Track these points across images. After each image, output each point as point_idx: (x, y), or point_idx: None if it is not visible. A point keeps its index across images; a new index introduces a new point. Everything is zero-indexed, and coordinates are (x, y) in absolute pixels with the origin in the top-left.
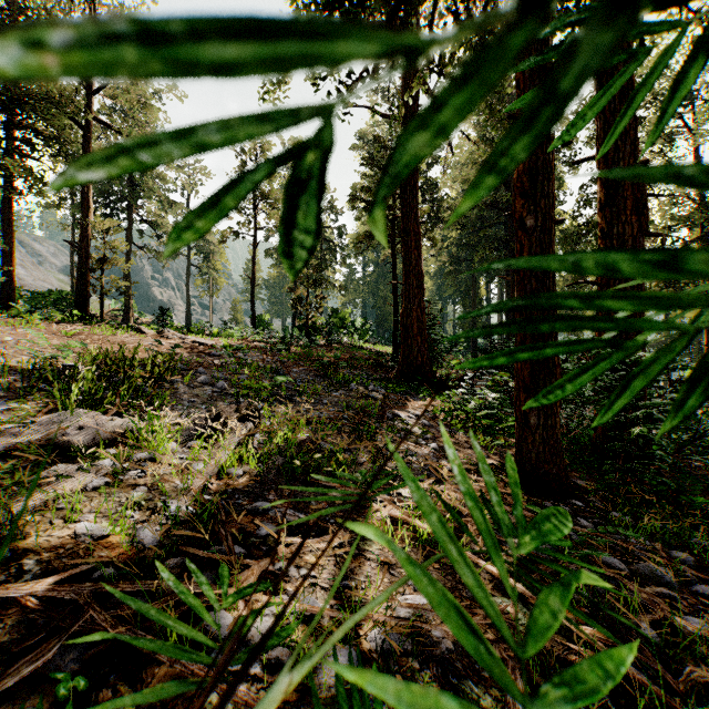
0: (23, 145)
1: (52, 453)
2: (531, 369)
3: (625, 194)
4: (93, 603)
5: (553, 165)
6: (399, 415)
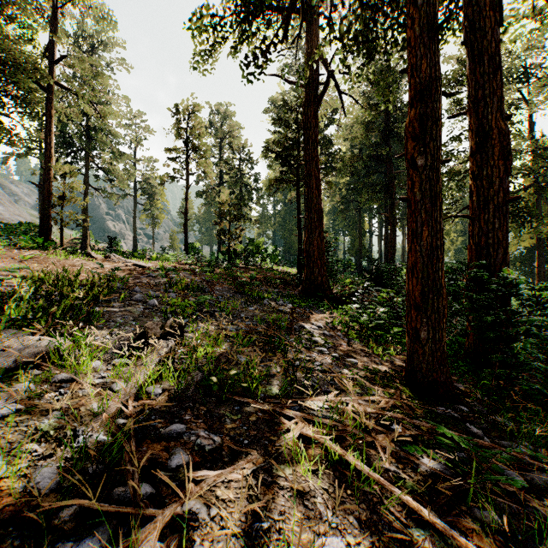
0: None
1: None
2: (421, 290)
3: (493, 142)
4: None
5: (440, 113)
6: (304, 327)
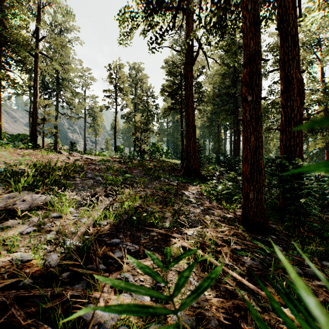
0: (5, 65)
1: (7, 214)
2: (250, 171)
3: (293, 86)
4: (15, 303)
5: (260, 70)
6: (184, 193)
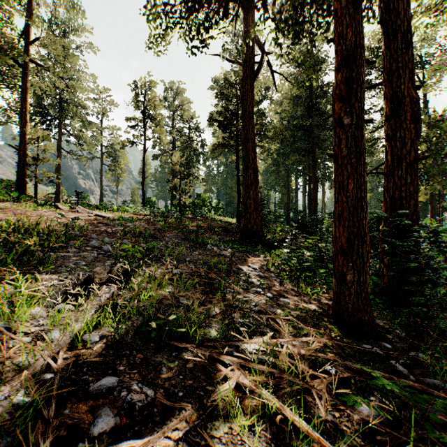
0: None
1: None
2: (347, 237)
3: (405, 108)
4: None
5: (363, 77)
6: (242, 269)
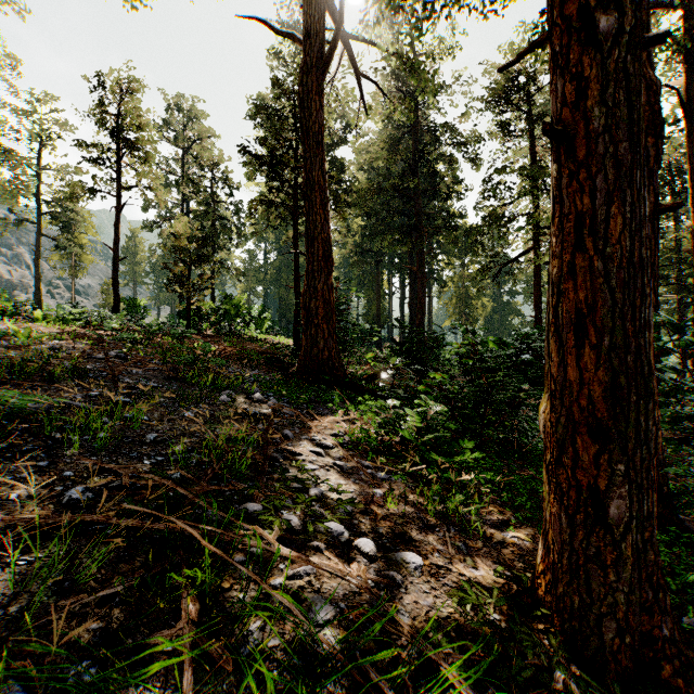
0: None
1: None
2: (610, 382)
3: None
4: None
5: None
6: (295, 454)
